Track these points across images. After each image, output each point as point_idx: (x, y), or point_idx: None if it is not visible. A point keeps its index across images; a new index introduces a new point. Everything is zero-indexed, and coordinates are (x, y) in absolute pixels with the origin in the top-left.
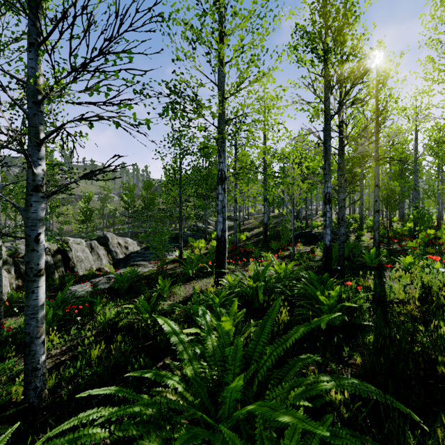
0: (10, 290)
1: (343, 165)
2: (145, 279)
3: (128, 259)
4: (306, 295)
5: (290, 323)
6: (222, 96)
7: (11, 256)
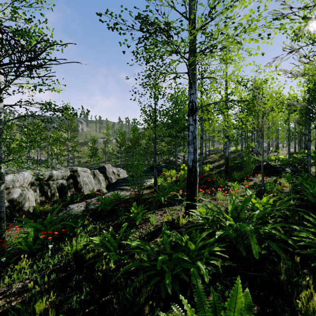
0: (36, 204)
1: None
2: (125, 202)
3: (116, 184)
4: None
5: None
6: (192, 28)
7: (38, 179)
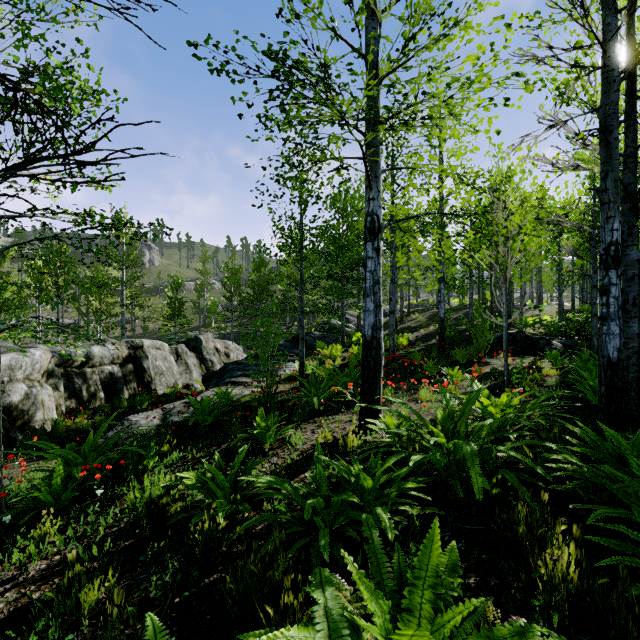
0: (58, 414)
1: (635, 188)
2: (242, 409)
3: (223, 373)
4: (597, 488)
5: (582, 581)
6: (373, 74)
7: (62, 365)
